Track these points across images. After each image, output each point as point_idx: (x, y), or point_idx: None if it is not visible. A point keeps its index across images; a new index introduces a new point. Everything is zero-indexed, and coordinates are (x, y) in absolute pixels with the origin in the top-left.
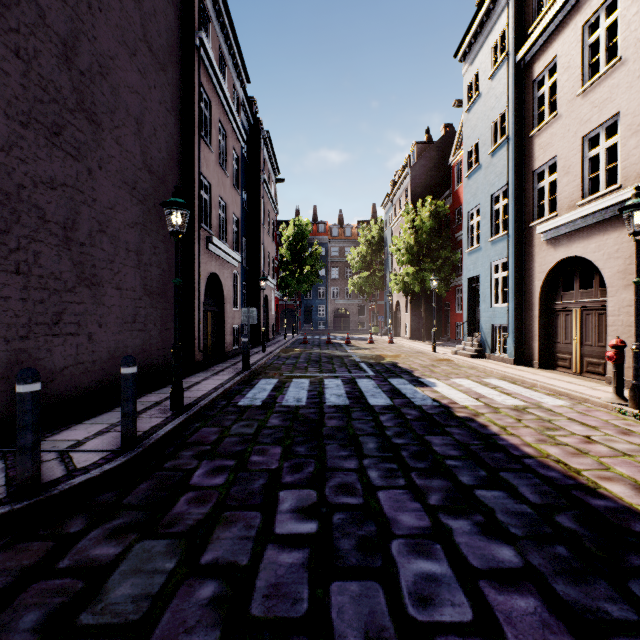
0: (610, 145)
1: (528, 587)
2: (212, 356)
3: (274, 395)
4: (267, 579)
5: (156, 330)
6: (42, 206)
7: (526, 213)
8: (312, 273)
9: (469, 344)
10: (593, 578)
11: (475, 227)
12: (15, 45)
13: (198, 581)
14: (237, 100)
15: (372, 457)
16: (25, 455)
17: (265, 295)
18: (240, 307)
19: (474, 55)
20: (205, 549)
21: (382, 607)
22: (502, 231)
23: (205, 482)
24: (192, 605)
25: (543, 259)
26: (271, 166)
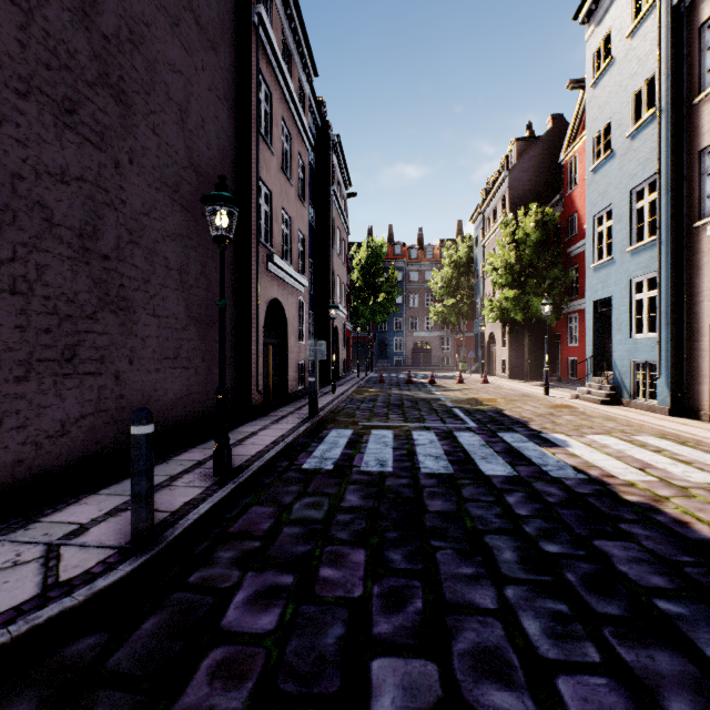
0: None
1: None
2: (274, 398)
3: (349, 454)
4: None
5: (205, 367)
6: (49, 205)
7: (688, 209)
8: (388, 301)
9: (596, 386)
10: None
11: (604, 234)
12: None
13: None
14: (303, 97)
15: (517, 582)
16: None
17: (335, 326)
18: (306, 340)
19: (603, 11)
20: None
21: None
22: (648, 236)
23: (245, 623)
24: None
25: None
26: (342, 177)
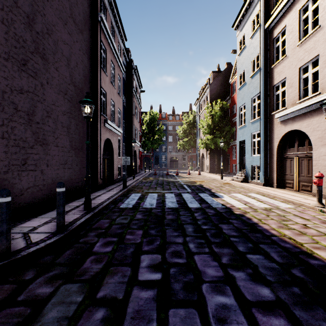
0: (314, 71)
1: (279, 312)
2: (107, 181)
3: (139, 202)
4: (133, 307)
5: (77, 168)
6: (16, 102)
7: (269, 107)
8: (159, 139)
9: (240, 175)
10: (315, 307)
11: (243, 115)
12: (1, 17)
13: (95, 308)
14: (120, 49)
15: (191, 236)
16: (2, 236)
17: (135, 150)
18: (122, 156)
19: (242, 26)
20: (99, 289)
21: (198, 324)
22: (257, 117)
23: (101, 250)
24: (91, 323)
25: (278, 131)
26: (138, 84)
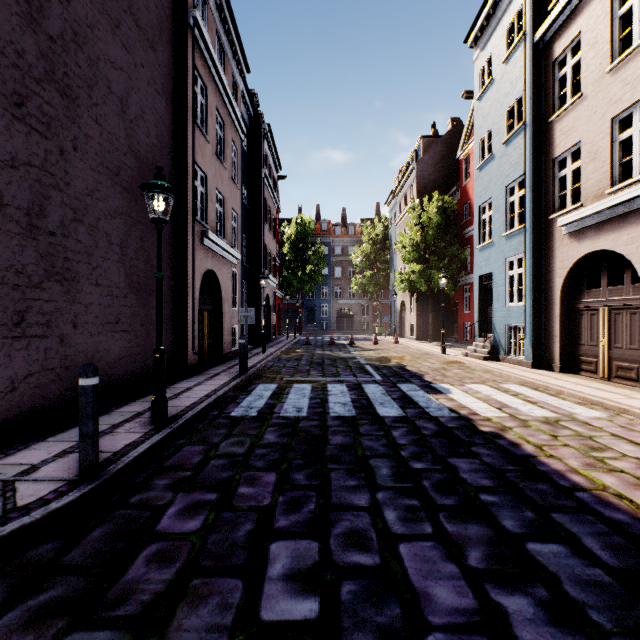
0: None
1: None
2: (209, 358)
3: (272, 403)
4: None
5: (144, 331)
6: None
7: (545, 205)
8: (315, 272)
9: (481, 345)
10: None
11: (487, 221)
12: None
13: None
14: (236, 90)
15: (387, 489)
16: None
17: (266, 294)
18: (239, 306)
19: (486, 39)
20: None
21: None
22: (518, 225)
23: (176, 527)
24: None
25: (565, 254)
26: (272, 161)
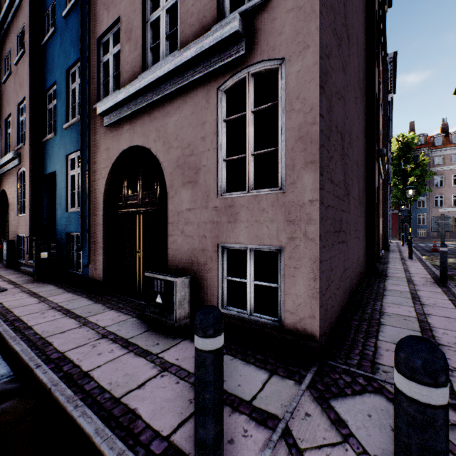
0: None
1: None
2: None
3: None
4: None
5: (360, 237)
6: (336, 116)
7: None
8: (418, 183)
9: None
10: None
11: None
12: None
13: None
14: None
15: None
16: None
17: None
18: (381, 216)
19: None
20: None
21: None
22: None
23: None
24: None
25: None
26: None
